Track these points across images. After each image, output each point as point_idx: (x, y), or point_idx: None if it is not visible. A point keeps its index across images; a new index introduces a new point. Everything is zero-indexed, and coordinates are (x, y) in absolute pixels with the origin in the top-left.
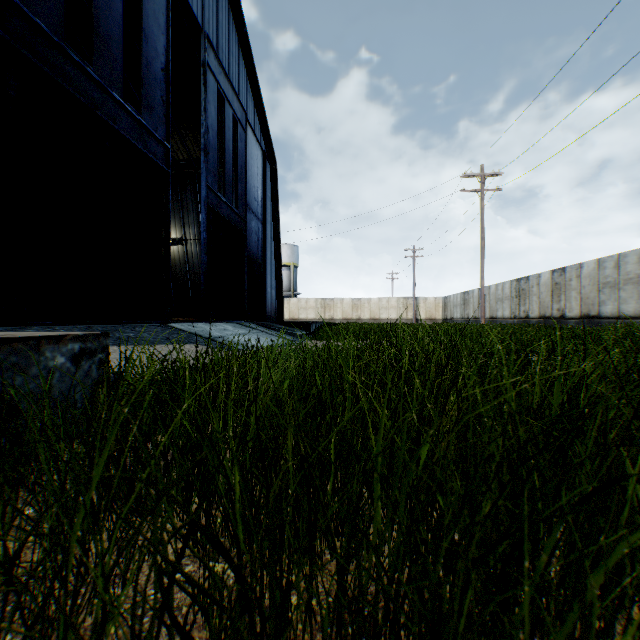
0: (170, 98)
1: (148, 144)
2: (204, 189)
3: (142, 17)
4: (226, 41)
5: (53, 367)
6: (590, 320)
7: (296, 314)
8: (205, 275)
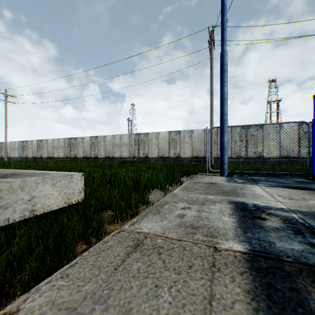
0: None
1: None
2: None
3: None
4: None
5: None
6: (51, 158)
7: None
8: None
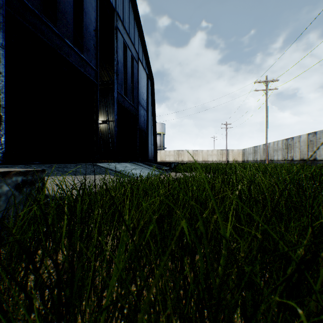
0: (98, 45)
1: (86, 69)
2: (116, 93)
3: (83, 2)
4: (127, 17)
5: (0, 193)
6: None
7: (164, 158)
8: (116, 138)
